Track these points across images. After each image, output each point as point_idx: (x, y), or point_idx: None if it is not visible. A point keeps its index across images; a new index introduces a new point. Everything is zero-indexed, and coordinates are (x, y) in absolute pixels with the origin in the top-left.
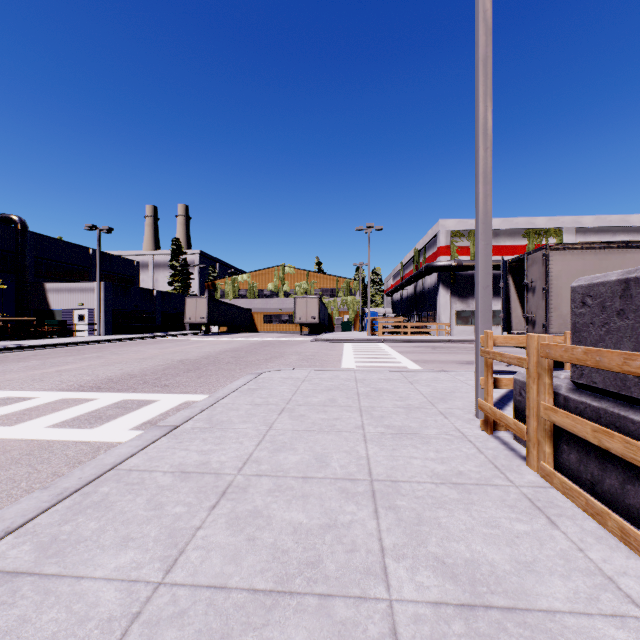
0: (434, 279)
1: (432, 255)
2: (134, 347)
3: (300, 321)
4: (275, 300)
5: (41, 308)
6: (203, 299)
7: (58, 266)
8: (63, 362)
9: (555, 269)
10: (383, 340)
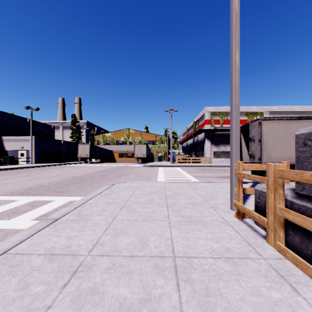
0: (203, 136)
1: (202, 124)
2: (49, 170)
3: (137, 156)
4: (124, 146)
5: (0, 149)
6: (87, 145)
7: (10, 127)
8: (7, 178)
9: (265, 130)
10: (178, 166)
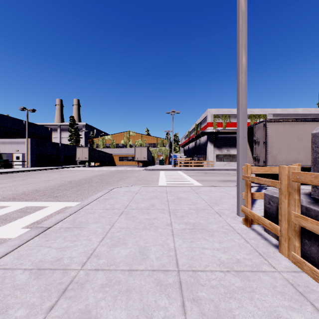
0: (205, 138)
1: (204, 126)
2: (45, 174)
3: (137, 160)
4: (125, 149)
5: None
6: (86, 148)
7: (4, 130)
8: None
9: (270, 132)
10: (180, 169)
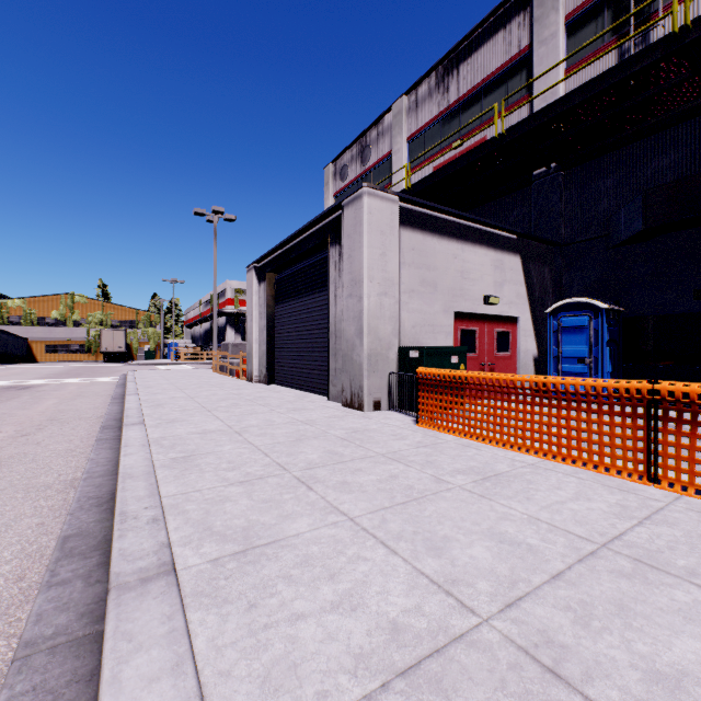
0: (225, 320)
1: (223, 302)
2: None
3: (107, 350)
4: (62, 329)
5: None
6: None
7: None
8: None
9: None
10: (186, 363)
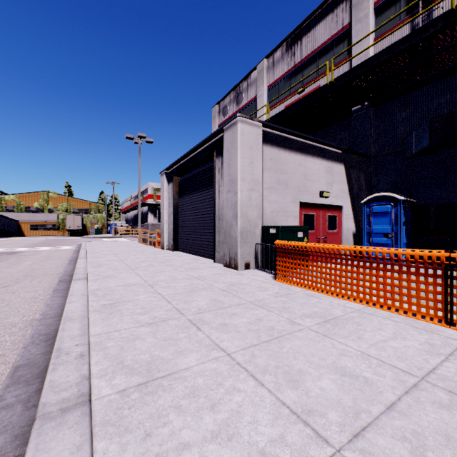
0: (147, 208)
1: (146, 197)
2: None
3: (70, 228)
4: (41, 214)
5: None
6: None
7: None
8: None
9: None
10: (121, 237)
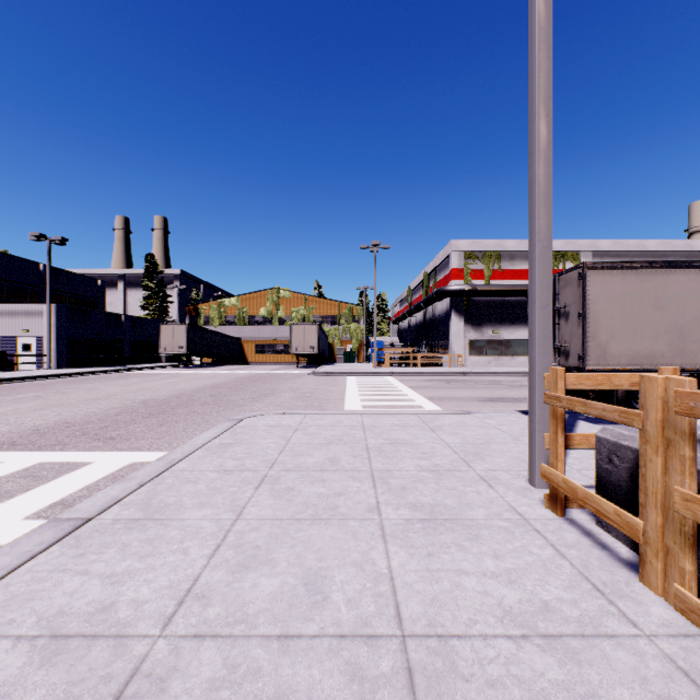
0: (446, 305)
1: (443, 279)
2: (90, 384)
3: (297, 351)
4: (268, 327)
5: None
6: (182, 326)
7: None
8: None
9: (593, 291)
10: (391, 373)
